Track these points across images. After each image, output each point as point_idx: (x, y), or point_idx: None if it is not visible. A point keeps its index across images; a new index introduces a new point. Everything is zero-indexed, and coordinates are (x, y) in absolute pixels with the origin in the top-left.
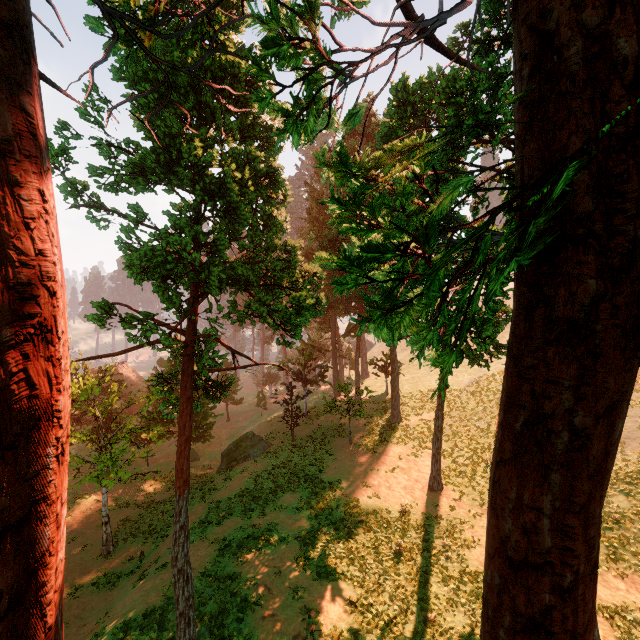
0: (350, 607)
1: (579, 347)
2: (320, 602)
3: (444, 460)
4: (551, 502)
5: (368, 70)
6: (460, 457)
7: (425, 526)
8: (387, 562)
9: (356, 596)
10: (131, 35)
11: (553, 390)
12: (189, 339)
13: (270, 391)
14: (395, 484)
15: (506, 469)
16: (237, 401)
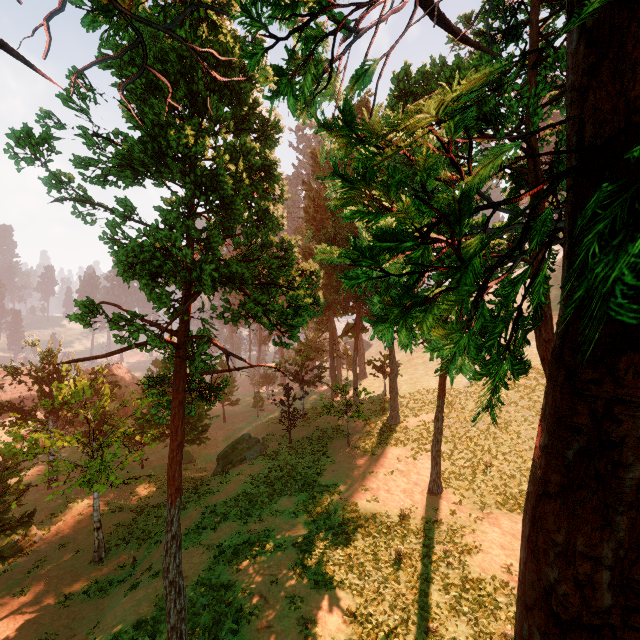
0: (349, 617)
1: None
2: (318, 612)
3: (444, 462)
4: (613, 550)
5: (379, 19)
6: (460, 459)
7: (425, 531)
8: (387, 569)
9: (355, 605)
10: None
11: (623, 412)
12: (181, 340)
13: (267, 392)
14: (394, 487)
15: (552, 505)
16: (233, 402)
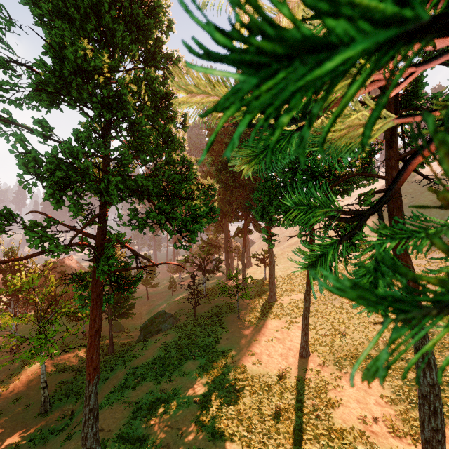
0: None
1: None
2: None
3: (310, 332)
4: None
5: None
6: (322, 329)
7: (298, 388)
8: (269, 422)
9: None
10: None
11: None
12: (99, 243)
13: (179, 277)
14: (273, 352)
15: None
16: (154, 285)
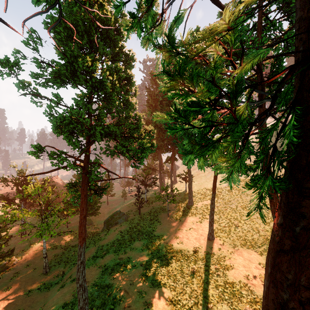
0: (169, 302)
1: None
2: (153, 299)
3: (215, 224)
4: None
5: None
6: (223, 223)
7: (206, 258)
8: (187, 277)
9: (172, 296)
10: None
11: None
12: (85, 164)
13: (128, 190)
14: (191, 237)
15: (285, 257)
16: (112, 195)
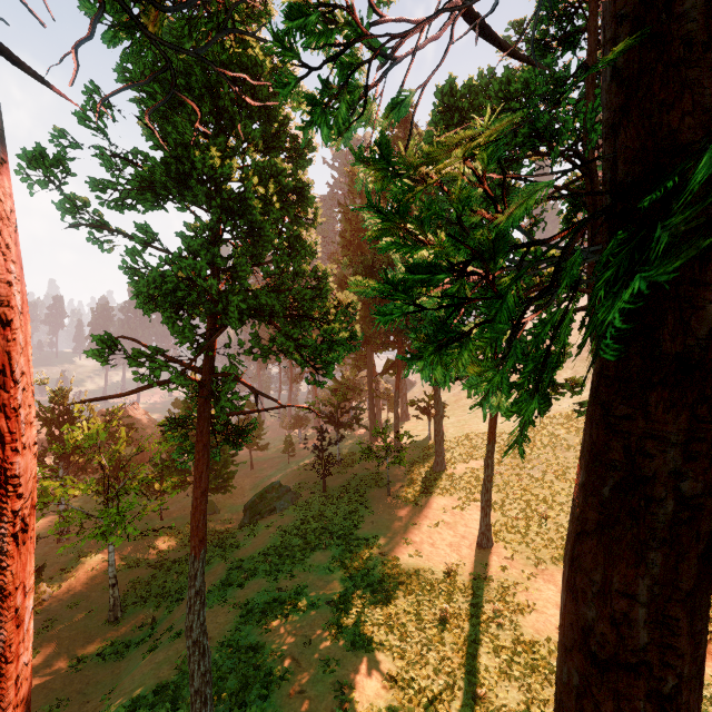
0: (389, 682)
1: (691, 392)
2: (355, 676)
3: (494, 513)
4: (648, 587)
5: (416, 48)
6: (512, 510)
7: (473, 588)
8: (431, 630)
9: (396, 669)
10: (121, 3)
11: (655, 447)
12: (206, 378)
13: (299, 436)
14: (439, 541)
15: (589, 543)
16: (262, 447)
